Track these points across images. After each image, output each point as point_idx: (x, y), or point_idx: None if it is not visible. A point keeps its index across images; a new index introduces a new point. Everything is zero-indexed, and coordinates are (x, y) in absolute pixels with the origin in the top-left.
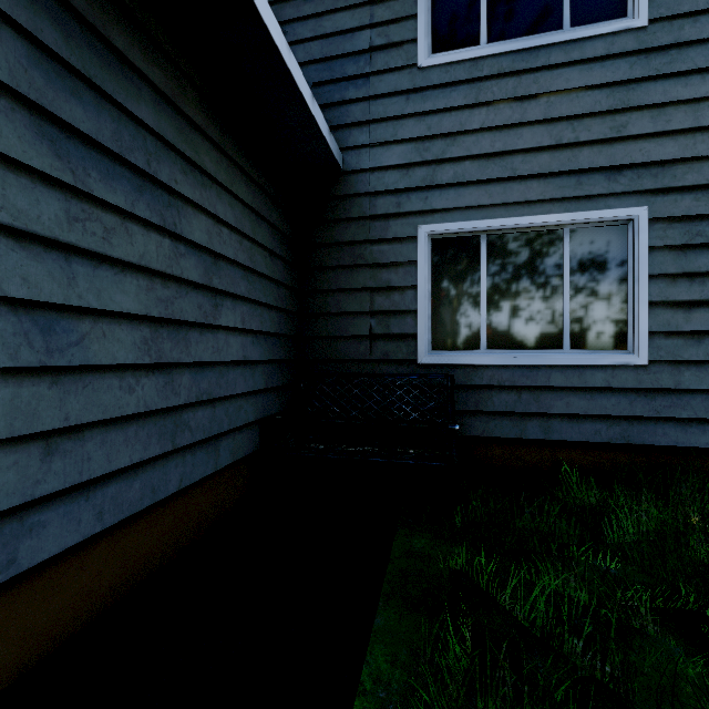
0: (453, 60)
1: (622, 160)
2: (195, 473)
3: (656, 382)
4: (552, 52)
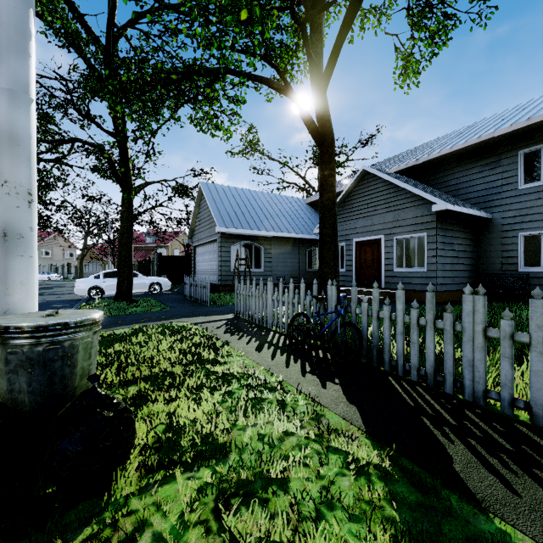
0: (530, 187)
1: None
2: (455, 288)
3: None
4: None
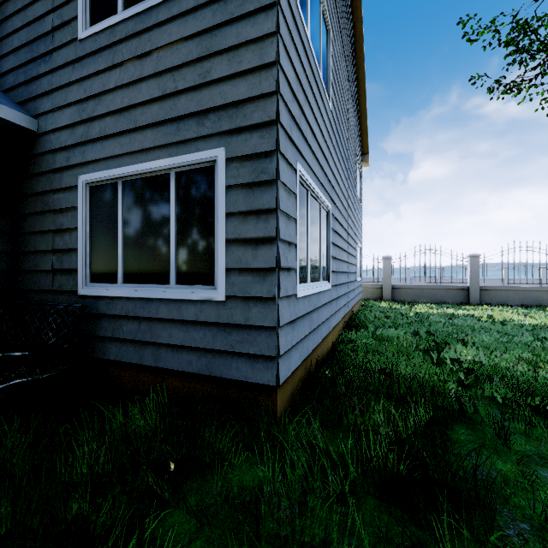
0: (99, 30)
1: (207, 104)
2: None
3: (231, 318)
4: (160, 11)
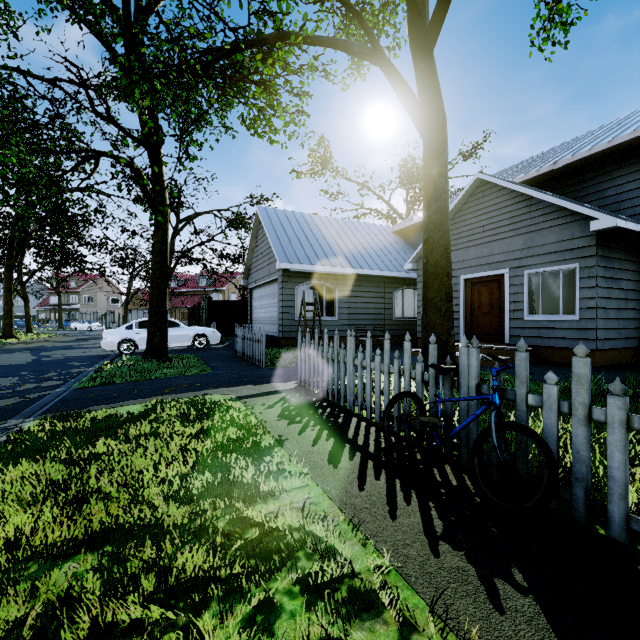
0: None
1: None
2: (623, 345)
3: None
4: None
